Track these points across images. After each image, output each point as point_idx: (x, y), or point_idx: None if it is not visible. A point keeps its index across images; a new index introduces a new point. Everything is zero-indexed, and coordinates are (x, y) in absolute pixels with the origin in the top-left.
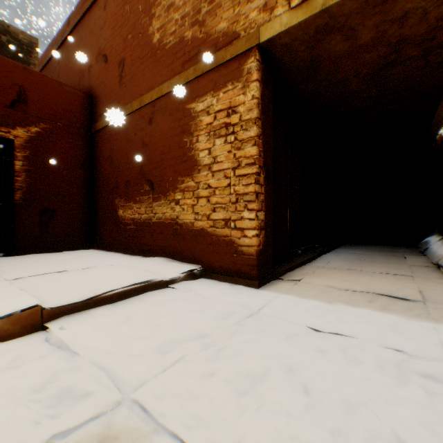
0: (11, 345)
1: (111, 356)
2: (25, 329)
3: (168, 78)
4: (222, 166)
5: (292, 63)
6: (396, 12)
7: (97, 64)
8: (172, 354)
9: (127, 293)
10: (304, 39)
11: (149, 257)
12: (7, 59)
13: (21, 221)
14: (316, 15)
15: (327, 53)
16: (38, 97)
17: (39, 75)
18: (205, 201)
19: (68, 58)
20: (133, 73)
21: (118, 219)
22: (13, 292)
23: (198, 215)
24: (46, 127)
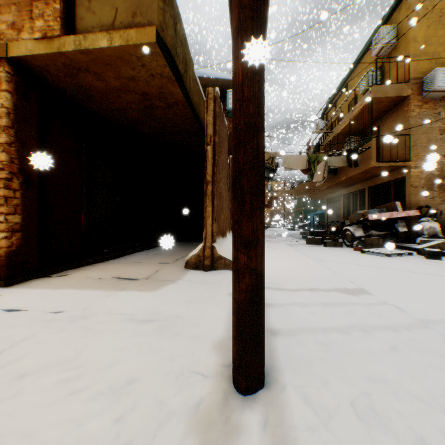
0: None
1: None
2: None
3: None
4: None
5: (60, 83)
6: (125, 74)
7: None
8: None
9: None
10: (58, 68)
11: None
12: None
13: None
14: (56, 54)
15: (89, 85)
16: None
17: None
18: None
19: None
20: None
21: None
22: None
23: None
24: None
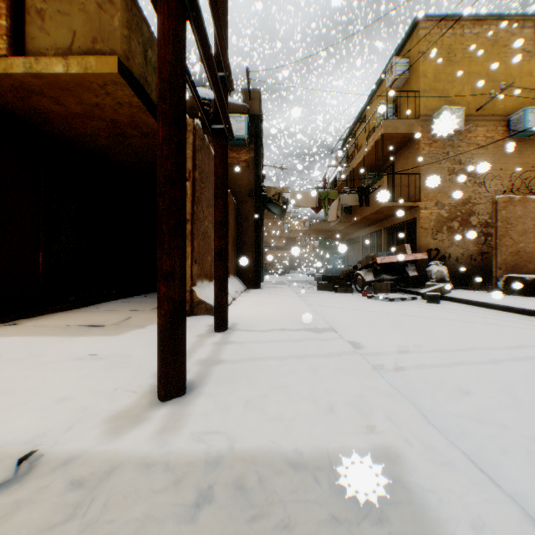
0: None
1: None
2: None
3: None
4: None
5: (10, 104)
6: (88, 100)
7: None
8: None
9: None
10: (6, 89)
11: None
12: None
13: None
14: (2, 75)
15: (46, 108)
16: None
17: None
18: None
19: None
20: None
21: None
22: None
23: None
24: None
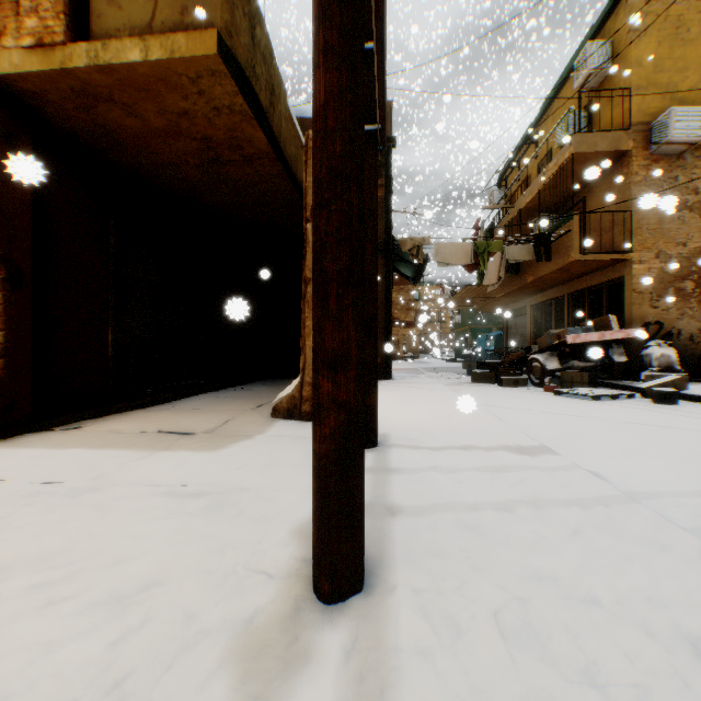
0: None
1: None
2: None
3: None
4: None
5: (69, 120)
6: (173, 106)
7: None
8: None
9: None
10: (64, 95)
11: None
12: None
13: None
14: (58, 72)
15: (117, 124)
16: None
17: None
18: None
19: None
20: None
21: None
22: None
23: None
24: None
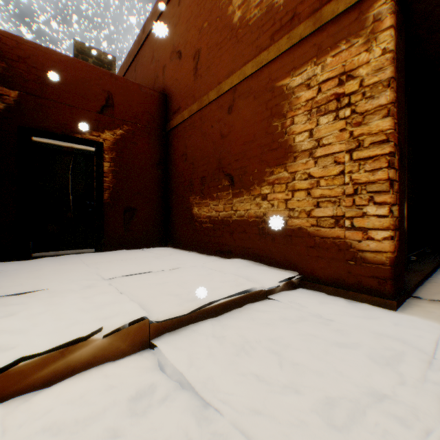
0: (123, 370)
1: (261, 420)
2: (133, 345)
3: (252, 57)
4: (330, 149)
5: None
6: None
7: (171, 62)
8: (361, 435)
9: (228, 304)
10: None
11: (229, 259)
12: (97, 68)
13: (108, 219)
14: None
15: None
16: (121, 101)
17: (122, 80)
18: (303, 195)
19: (143, 64)
20: (210, 62)
21: (193, 217)
22: (114, 296)
23: (293, 212)
24: (127, 129)
